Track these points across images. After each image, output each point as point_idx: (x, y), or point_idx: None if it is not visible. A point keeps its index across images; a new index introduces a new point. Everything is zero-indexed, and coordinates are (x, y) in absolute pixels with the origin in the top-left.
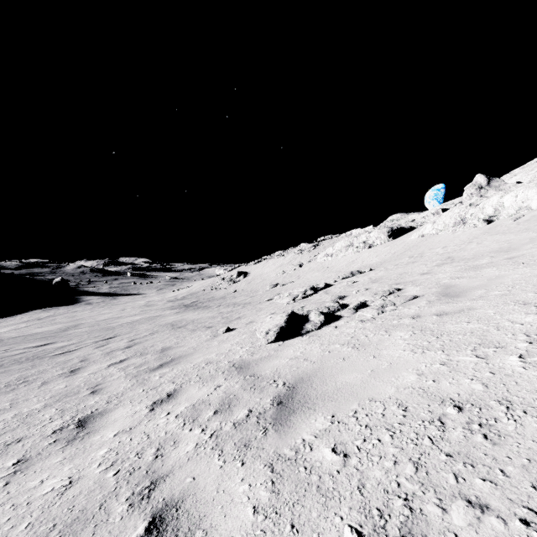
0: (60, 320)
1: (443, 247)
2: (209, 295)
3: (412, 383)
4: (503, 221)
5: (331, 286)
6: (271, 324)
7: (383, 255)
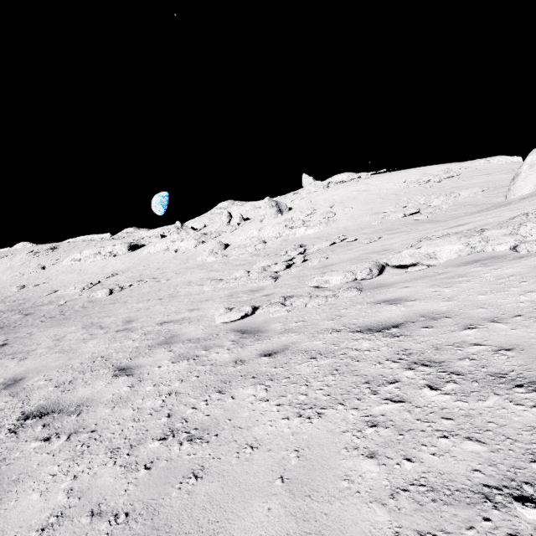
0: None
1: (158, 262)
2: None
3: (148, 290)
4: (180, 252)
5: (103, 282)
6: (104, 292)
7: (127, 263)
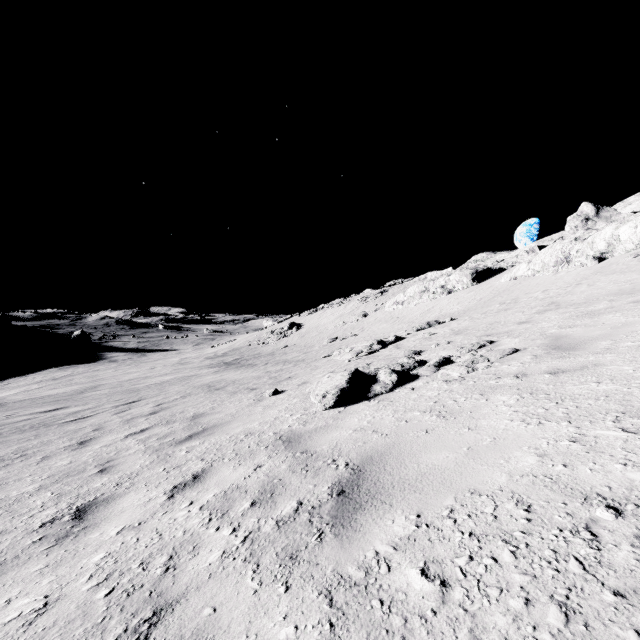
0: (79, 380)
1: (543, 290)
2: (255, 351)
3: (532, 469)
4: (618, 258)
5: (403, 339)
6: (329, 385)
7: (466, 302)
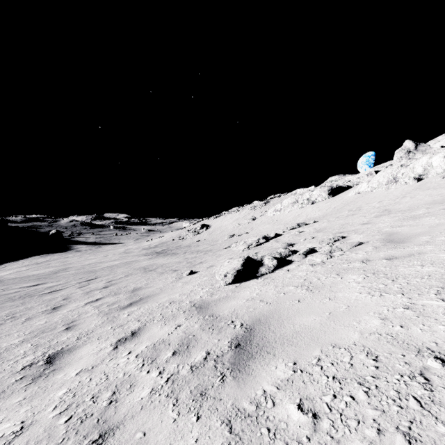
0: (54, 264)
1: (379, 201)
2: (177, 244)
3: (377, 329)
4: (431, 178)
5: (281, 236)
6: (229, 267)
7: (324, 210)
